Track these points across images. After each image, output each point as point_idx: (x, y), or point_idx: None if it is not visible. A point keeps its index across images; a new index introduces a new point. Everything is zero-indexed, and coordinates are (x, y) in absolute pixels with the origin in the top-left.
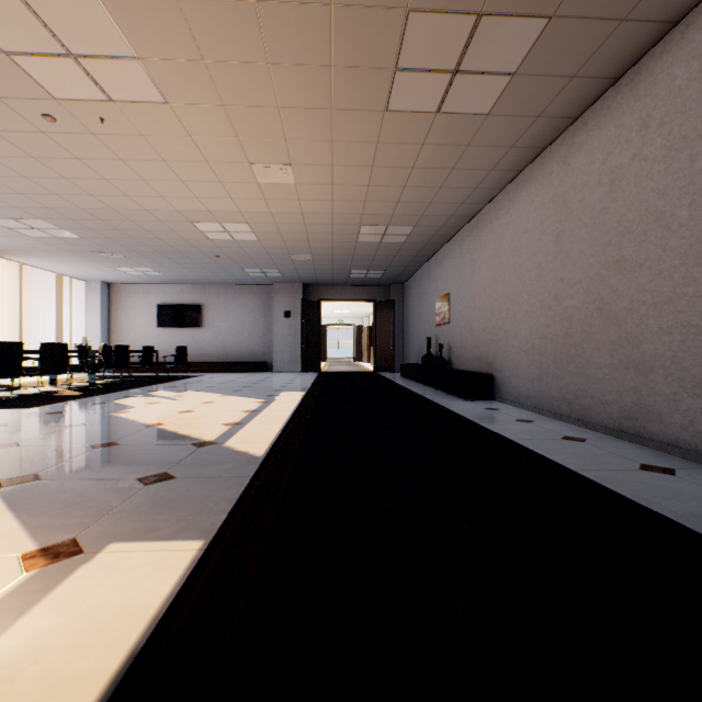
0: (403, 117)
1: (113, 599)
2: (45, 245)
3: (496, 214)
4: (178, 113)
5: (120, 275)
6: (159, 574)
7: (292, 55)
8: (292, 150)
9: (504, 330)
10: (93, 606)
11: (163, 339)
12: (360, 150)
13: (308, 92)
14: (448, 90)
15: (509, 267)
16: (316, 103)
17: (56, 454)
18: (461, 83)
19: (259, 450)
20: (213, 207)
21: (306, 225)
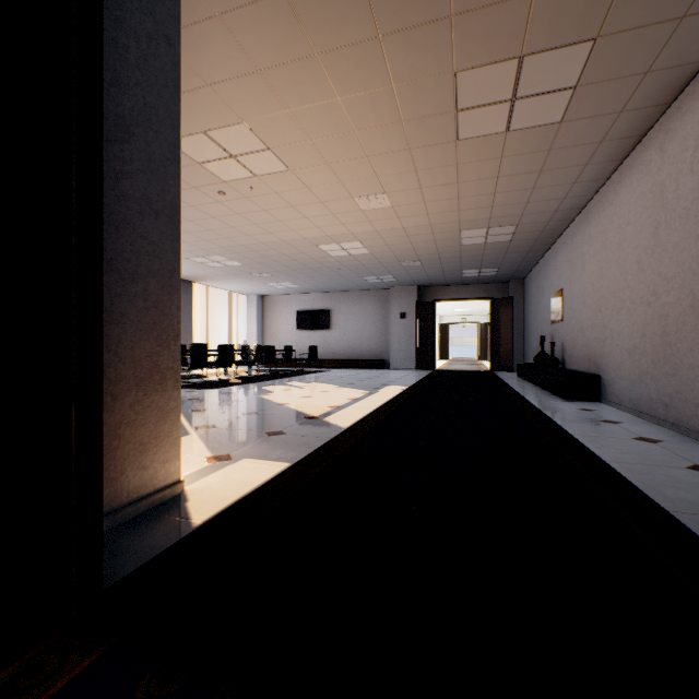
0: (474, 142)
1: (242, 477)
2: (221, 272)
3: (602, 205)
4: (297, 175)
5: (269, 289)
6: (264, 472)
7: (370, 122)
8: (384, 183)
9: (608, 328)
10: (233, 478)
11: (301, 340)
12: (442, 173)
13: (388, 142)
14: (511, 114)
15: (613, 261)
16: (396, 148)
17: (224, 416)
18: (522, 106)
19: (345, 424)
20: (330, 233)
21: (409, 236)
